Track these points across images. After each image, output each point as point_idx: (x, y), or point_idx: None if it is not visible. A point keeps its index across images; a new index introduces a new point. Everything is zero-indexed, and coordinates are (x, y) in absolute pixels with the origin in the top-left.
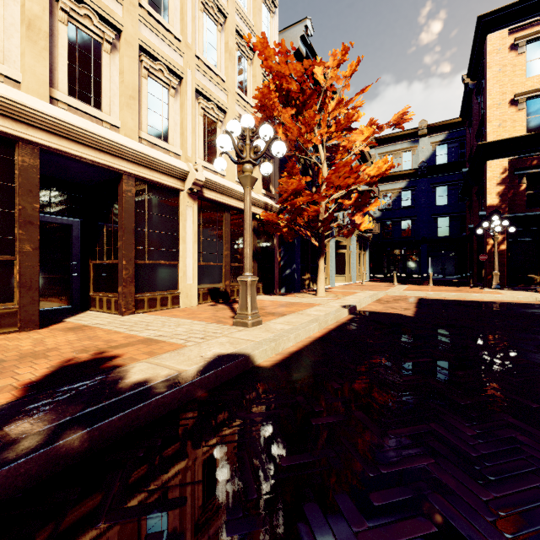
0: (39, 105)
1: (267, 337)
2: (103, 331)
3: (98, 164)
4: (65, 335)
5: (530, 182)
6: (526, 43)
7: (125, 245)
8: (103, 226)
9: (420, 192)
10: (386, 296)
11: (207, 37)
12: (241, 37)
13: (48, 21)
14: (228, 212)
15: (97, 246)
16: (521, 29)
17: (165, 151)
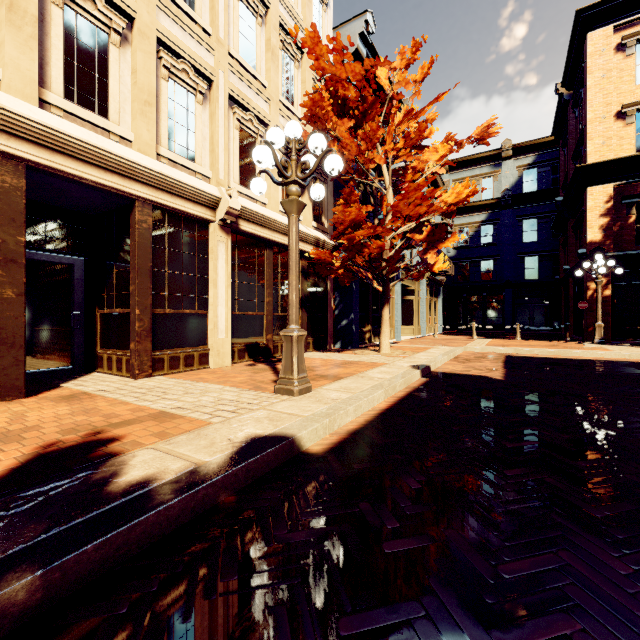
0: (23, 109)
1: (318, 410)
2: (106, 400)
3: (103, 186)
4: (56, 406)
5: None
6: (636, 42)
7: (139, 290)
8: (112, 266)
9: (503, 227)
10: (464, 353)
11: (245, 32)
12: (287, 33)
13: (37, 1)
14: (270, 249)
15: (105, 292)
16: (629, 25)
17: (191, 172)
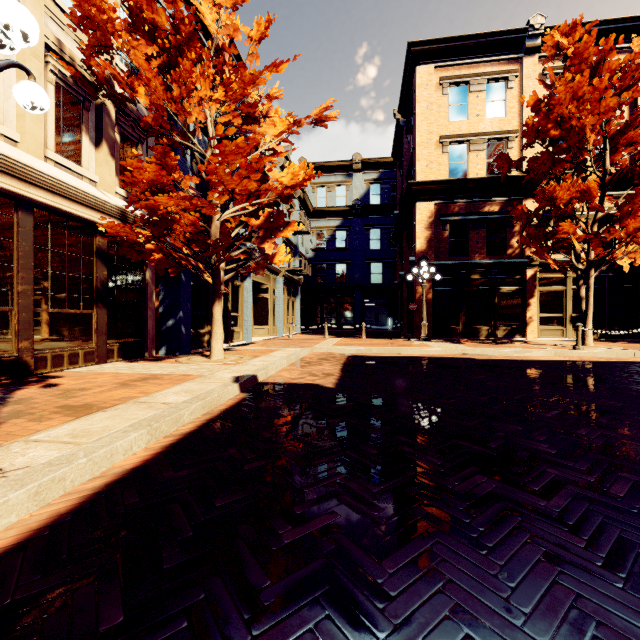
0: None
1: None
2: None
3: None
4: None
5: (452, 230)
6: (449, 86)
7: None
8: None
9: (355, 233)
10: (310, 354)
11: None
12: None
13: None
14: (26, 211)
15: None
16: (445, 69)
17: None
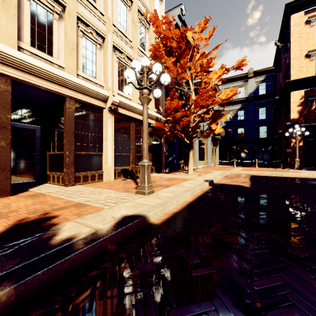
0: (10, 51)
1: (157, 202)
2: (51, 197)
3: (50, 90)
4: (26, 200)
5: None
6: (315, 20)
7: (68, 142)
8: (55, 130)
9: (249, 111)
10: (230, 174)
11: (121, 14)
12: (142, 15)
13: None
14: (133, 122)
15: (51, 143)
16: (312, 11)
17: (94, 83)
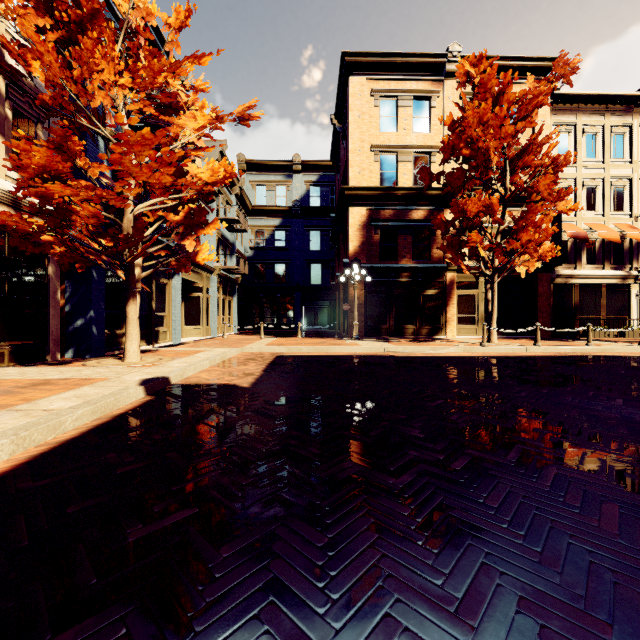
0: None
1: None
2: None
3: None
4: None
5: (382, 235)
6: (380, 98)
7: None
8: None
9: (294, 234)
10: (239, 355)
11: None
12: None
13: None
14: None
15: None
16: (376, 82)
17: None
